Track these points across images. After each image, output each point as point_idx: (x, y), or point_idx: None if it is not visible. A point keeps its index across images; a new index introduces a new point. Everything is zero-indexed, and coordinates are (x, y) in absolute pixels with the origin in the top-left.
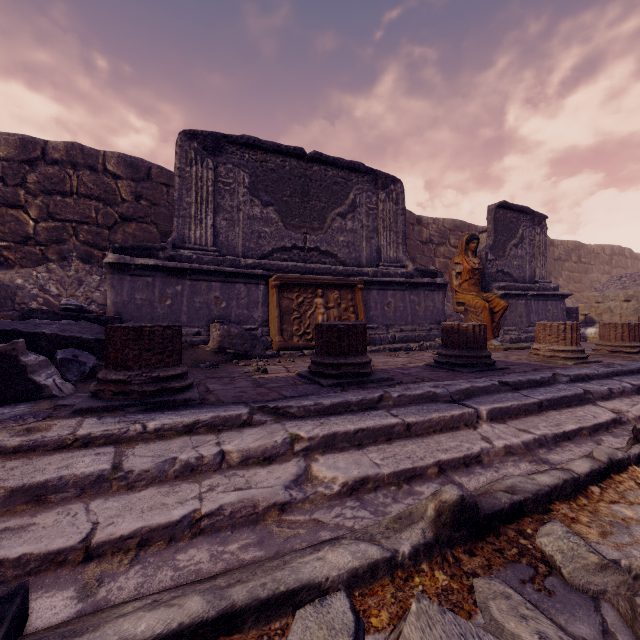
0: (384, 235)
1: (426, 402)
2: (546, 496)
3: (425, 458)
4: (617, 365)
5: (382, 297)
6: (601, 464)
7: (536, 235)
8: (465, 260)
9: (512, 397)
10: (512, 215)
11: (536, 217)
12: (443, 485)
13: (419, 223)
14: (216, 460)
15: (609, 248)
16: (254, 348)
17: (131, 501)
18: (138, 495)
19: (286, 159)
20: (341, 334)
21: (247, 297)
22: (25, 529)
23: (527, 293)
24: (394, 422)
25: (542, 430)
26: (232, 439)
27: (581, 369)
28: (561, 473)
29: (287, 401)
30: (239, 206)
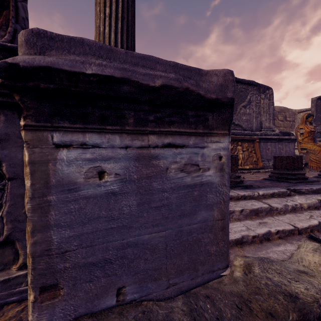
0: (263, 115)
1: None
2: None
3: None
4: None
5: (265, 146)
6: None
7: None
8: (306, 127)
9: None
10: None
11: None
12: None
13: None
14: (300, 206)
15: None
16: None
17: (287, 218)
18: (286, 216)
19: None
20: (294, 160)
21: None
22: (266, 223)
23: None
24: None
25: None
26: (294, 199)
27: None
28: None
29: (295, 187)
30: None
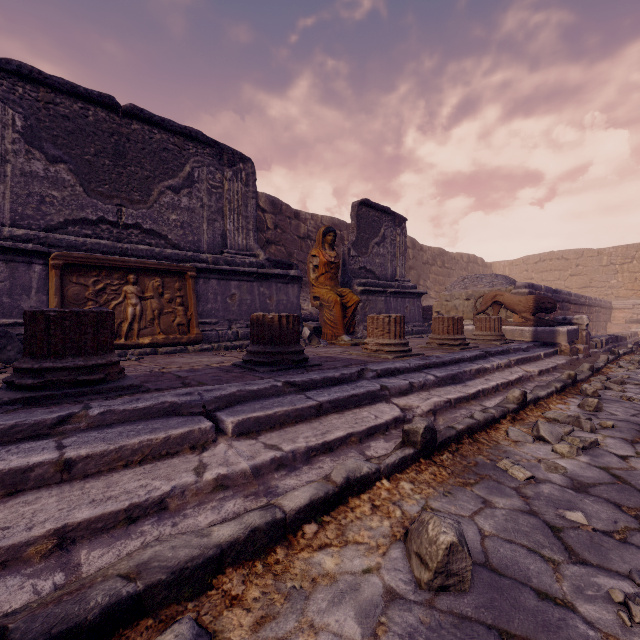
0: (231, 218)
1: (154, 418)
2: (205, 566)
3: (40, 524)
4: (434, 357)
5: (224, 288)
6: (332, 488)
7: (397, 236)
8: (321, 253)
9: (289, 401)
10: (375, 214)
11: (397, 218)
12: (34, 577)
13: (297, 217)
14: None
15: (466, 256)
16: (3, 350)
17: None
18: None
19: (89, 107)
20: (50, 325)
21: (10, 280)
22: None
23: (386, 290)
24: (34, 461)
25: (297, 443)
26: None
27: (395, 363)
28: (260, 515)
29: None
30: (5, 156)
